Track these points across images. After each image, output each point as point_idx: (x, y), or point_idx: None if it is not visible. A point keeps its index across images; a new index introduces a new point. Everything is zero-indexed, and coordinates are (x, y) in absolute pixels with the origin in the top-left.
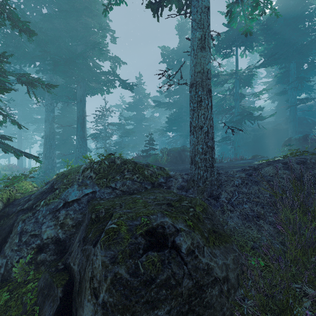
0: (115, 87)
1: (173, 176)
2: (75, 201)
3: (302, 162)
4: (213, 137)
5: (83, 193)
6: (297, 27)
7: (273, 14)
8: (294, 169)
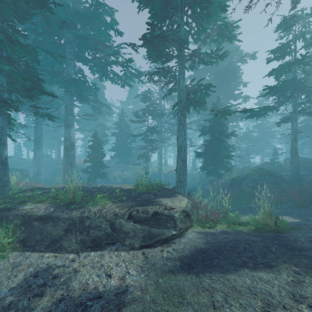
0: None
1: (284, 176)
2: (255, 179)
3: None
4: (298, 165)
5: (257, 178)
6: None
7: None
8: None
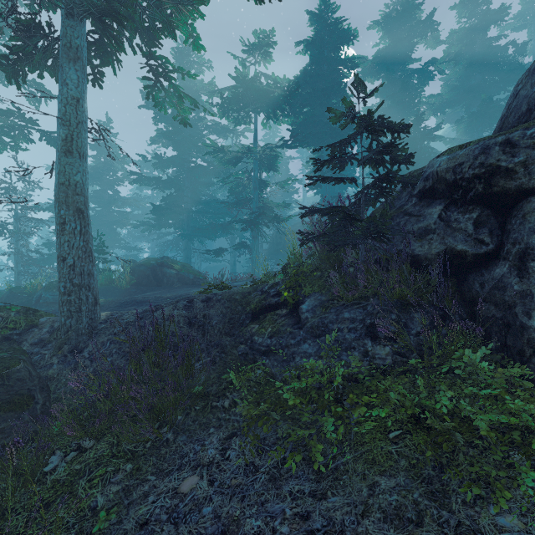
0: (31, 140)
1: (41, 322)
2: None
3: (208, 299)
4: (82, 271)
5: None
6: (330, 102)
7: (305, 76)
8: (194, 308)
